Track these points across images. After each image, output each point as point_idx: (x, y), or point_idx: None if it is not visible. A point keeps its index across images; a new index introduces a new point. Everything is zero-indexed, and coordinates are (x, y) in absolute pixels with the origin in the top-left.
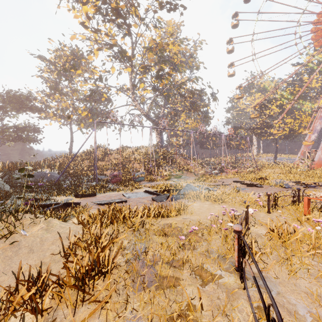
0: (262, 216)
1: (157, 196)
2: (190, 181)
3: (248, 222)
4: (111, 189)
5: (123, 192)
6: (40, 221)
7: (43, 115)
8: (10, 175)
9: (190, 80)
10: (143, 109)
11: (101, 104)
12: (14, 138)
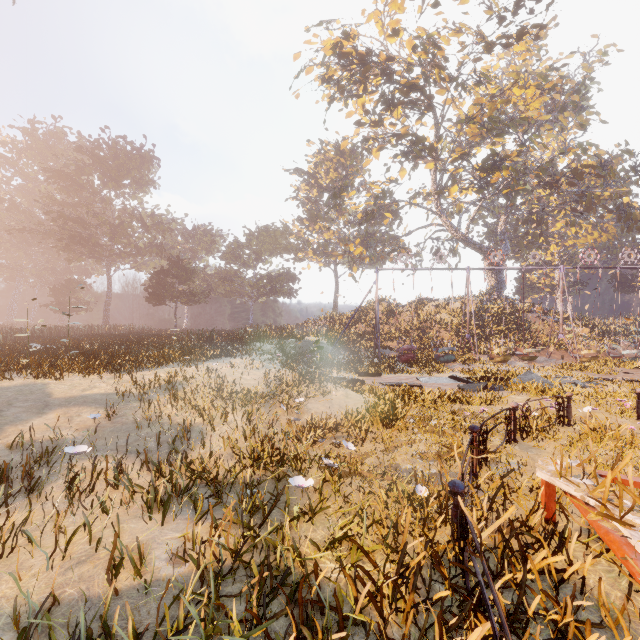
0: (618, 421)
1: (466, 384)
2: (547, 368)
3: (569, 419)
4: (400, 370)
5: (417, 376)
6: (340, 389)
7: (300, 257)
8: (282, 344)
9: (565, 153)
10: (457, 230)
11: (382, 225)
12: (268, 292)
